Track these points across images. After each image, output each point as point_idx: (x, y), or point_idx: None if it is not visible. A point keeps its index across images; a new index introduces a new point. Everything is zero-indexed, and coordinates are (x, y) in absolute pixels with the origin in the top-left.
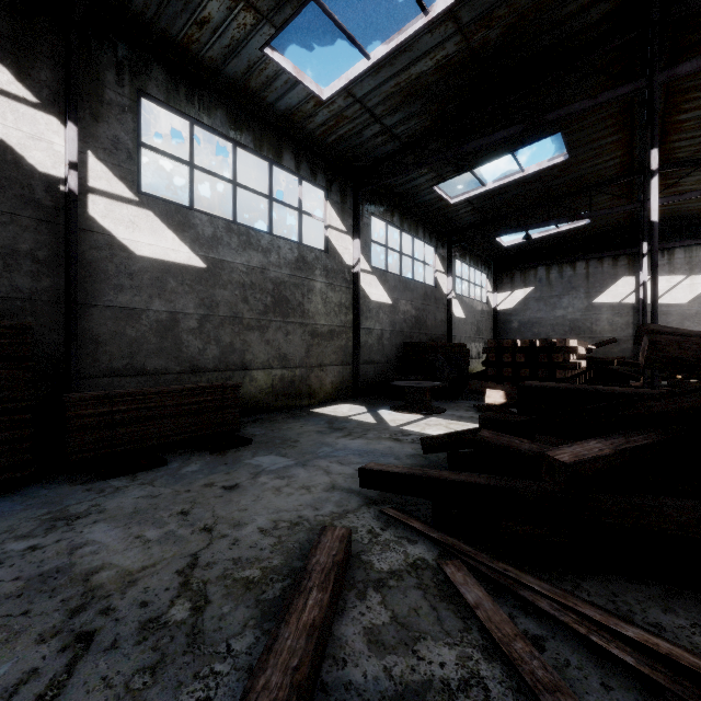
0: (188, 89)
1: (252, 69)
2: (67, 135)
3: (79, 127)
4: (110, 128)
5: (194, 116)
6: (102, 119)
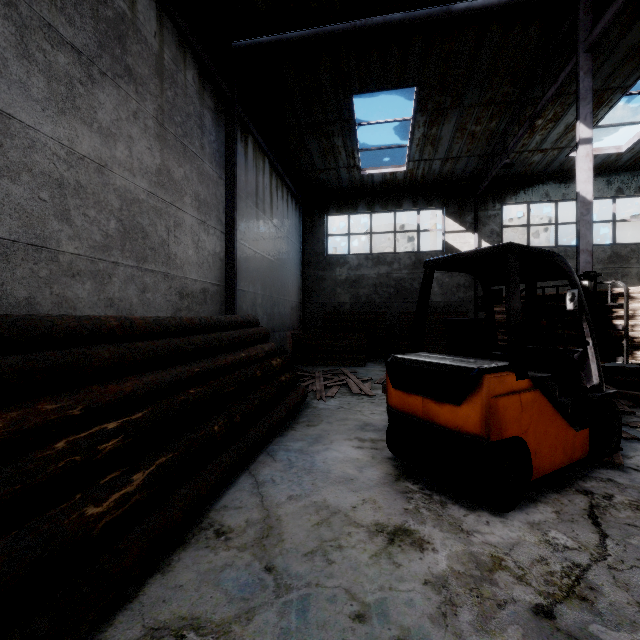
0: (526, 189)
1: (563, 164)
2: (474, 237)
3: (478, 232)
4: (489, 227)
5: (529, 201)
6: (486, 225)
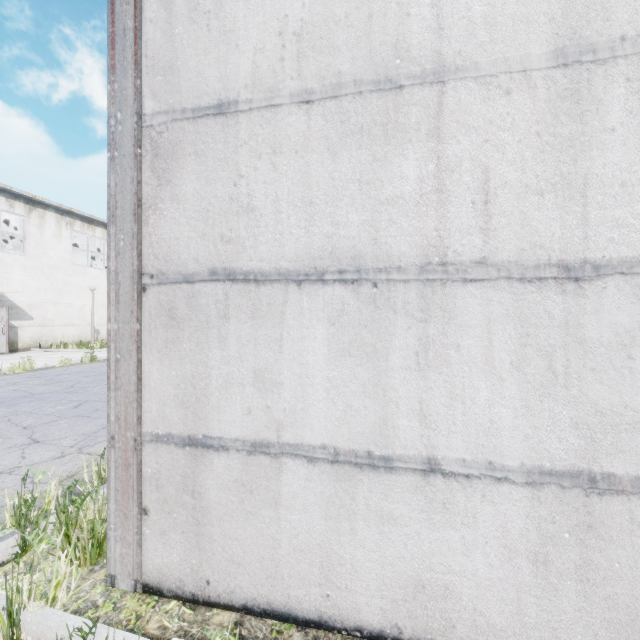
0: None
1: None
2: None
3: None
4: None
5: None
6: None
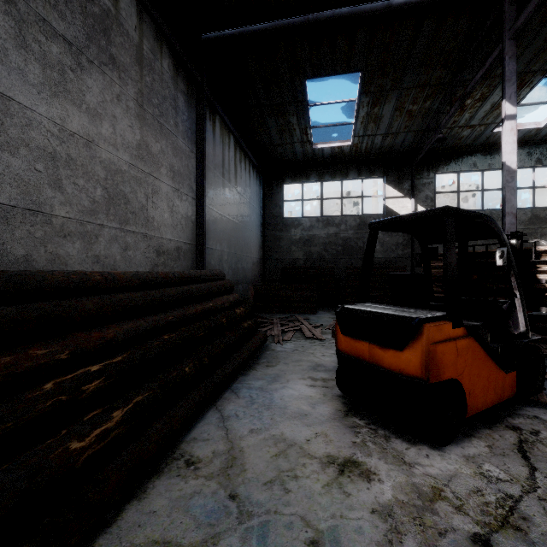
0: (456, 160)
1: (489, 138)
2: (411, 202)
3: (414, 197)
4: (424, 193)
5: (459, 170)
6: (422, 191)
